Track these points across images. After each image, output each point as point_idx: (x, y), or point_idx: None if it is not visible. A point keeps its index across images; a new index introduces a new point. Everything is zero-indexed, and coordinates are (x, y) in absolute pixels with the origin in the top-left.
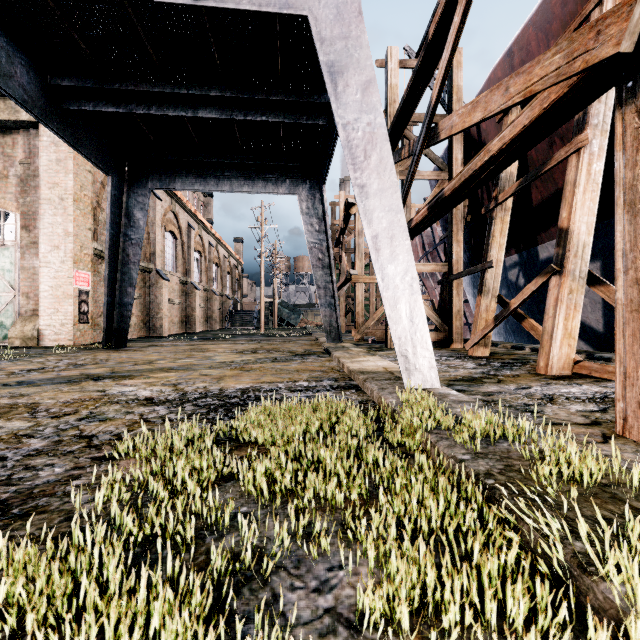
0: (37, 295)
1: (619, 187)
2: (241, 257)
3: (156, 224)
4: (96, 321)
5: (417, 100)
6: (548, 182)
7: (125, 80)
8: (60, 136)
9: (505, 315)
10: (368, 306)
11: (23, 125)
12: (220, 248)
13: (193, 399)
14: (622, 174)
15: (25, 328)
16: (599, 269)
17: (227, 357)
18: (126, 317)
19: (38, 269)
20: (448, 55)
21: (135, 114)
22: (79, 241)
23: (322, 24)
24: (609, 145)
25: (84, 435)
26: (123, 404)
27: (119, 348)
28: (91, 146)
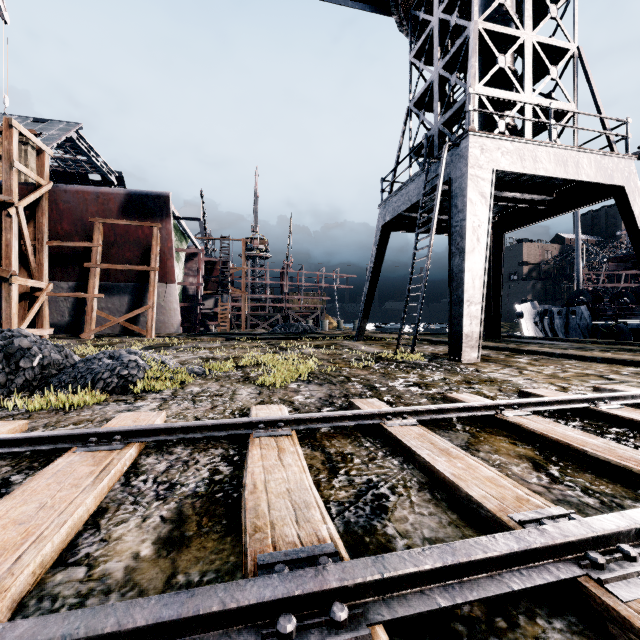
0: None
1: (4, 296)
2: None
3: None
4: None
5: None
6: None
7: None
8: None
9: None
10: None
11: None
12: None
13: None
14: (5, 294)
15: None
16: None
17: None
18: None
19: None
20: None
21: None
22: None
23: None
24: None
25: None
26: None
27: None
28: None
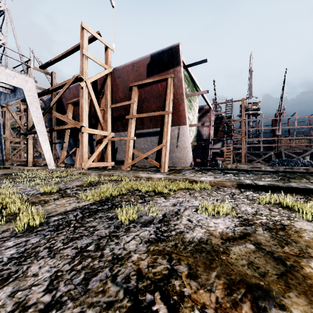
0: None
1: (80, 141)
2: None
3: None
4: None
5: (44, 95)
6: None
7: None
8: None
9: (68, 155)
10: None
11: None
12: None
13: None
14: (80, 139)
15: None
16: (89, 145)
17: None
18: None
19: None
20: (55, 101)
21: None
22: None
23: (26, 91)
24: (89, 121)
25: None
26: None
27: None
28: None
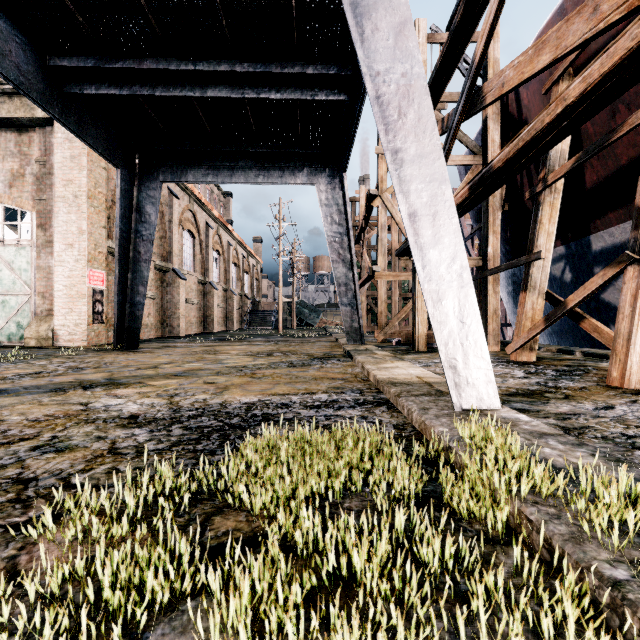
0: (52, 295)
1: None
2: (260, 257)
3: (173, 223)
4: (111, 321)
5: (452, 68)
6: (607, 159)
7: (127, 58)
8: (63, 123)
9: (560, 314)
10: (389, 306)
11: (39, 122)
12: (239, 248)
13: (185, 418)
14: None
15: (40, 328)
16: None
17: (239, 360)
18: (138, 317)
19: (53, 268)
20: None
21: (139, 96)
22: (93, 239)
23: None
24: None
25: (22, 477)
26: (99, 424)
27: (130, 349)
28: (98, 136)
